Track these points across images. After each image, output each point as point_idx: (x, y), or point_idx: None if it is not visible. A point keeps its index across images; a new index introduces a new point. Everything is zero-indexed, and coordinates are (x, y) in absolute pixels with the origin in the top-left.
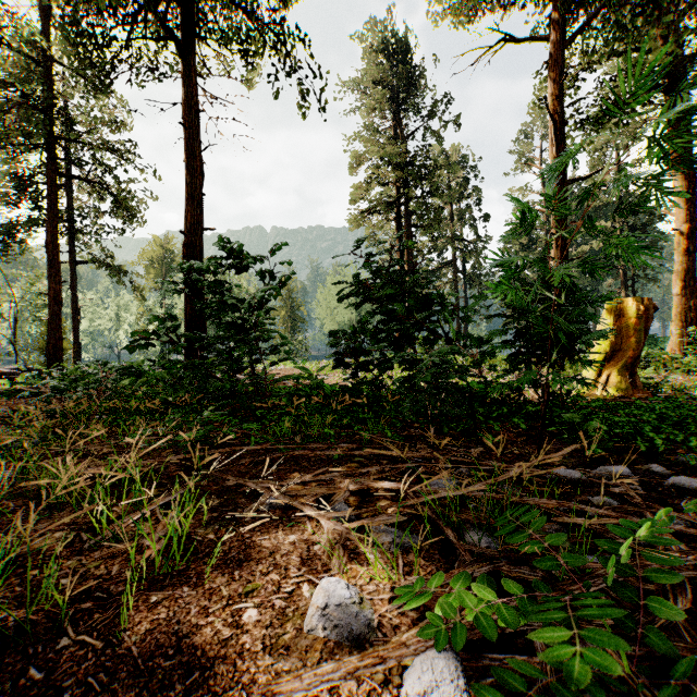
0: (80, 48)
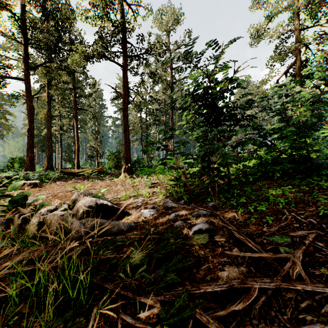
0: None
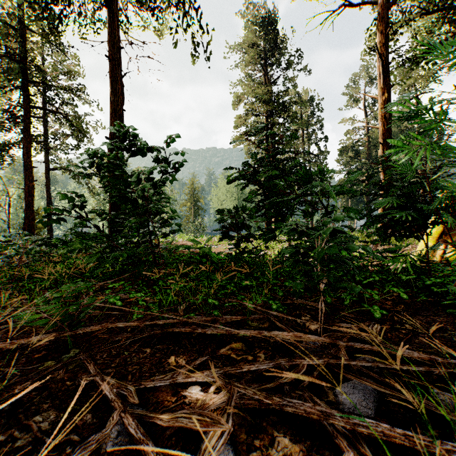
0: (33, 3)
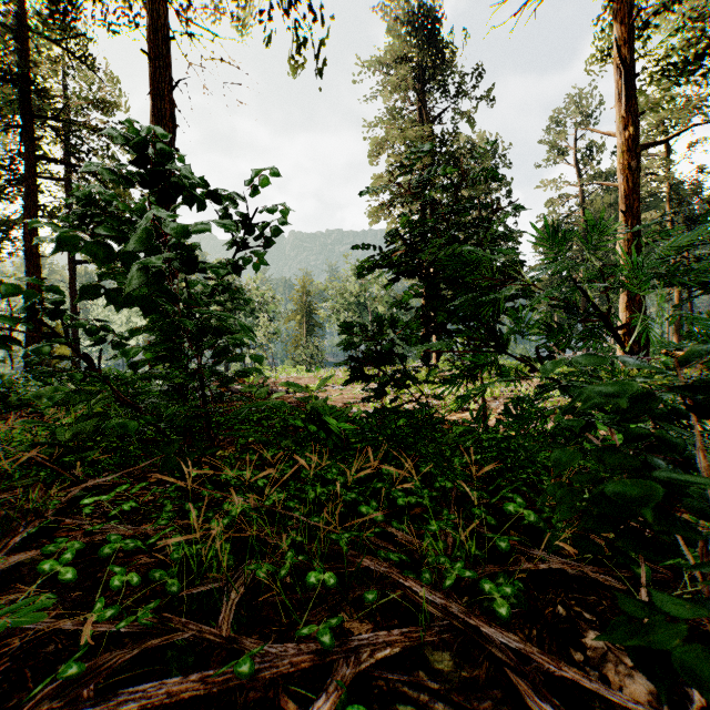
0: None
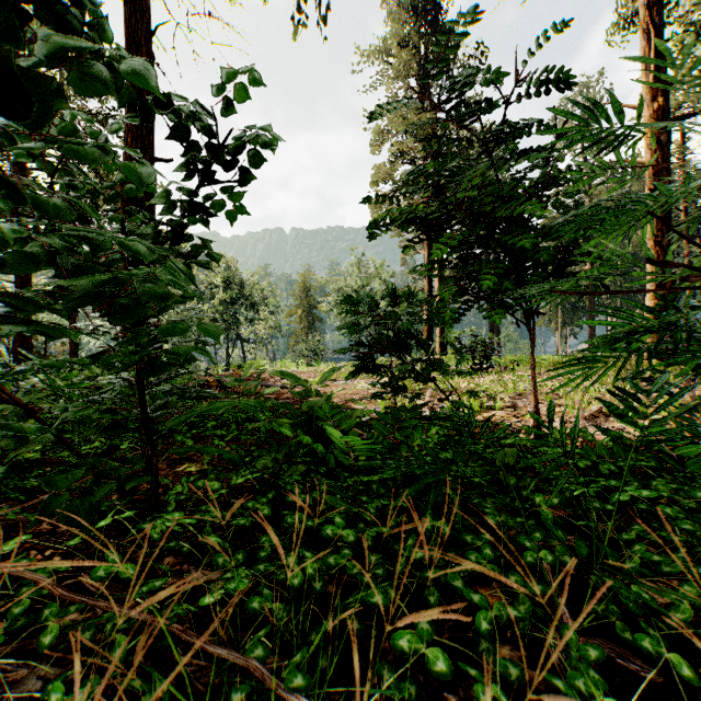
0: None
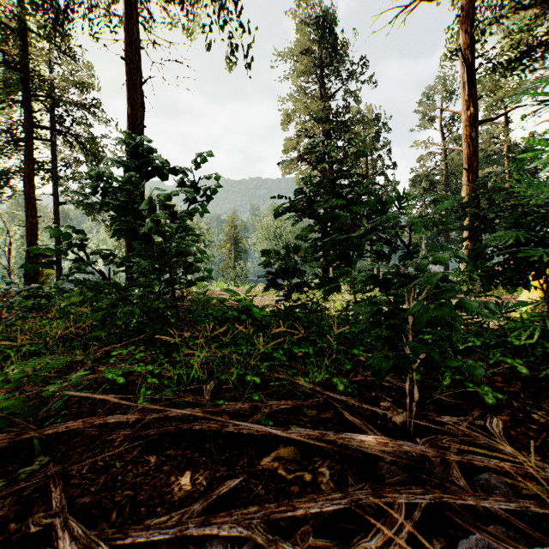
0: None
